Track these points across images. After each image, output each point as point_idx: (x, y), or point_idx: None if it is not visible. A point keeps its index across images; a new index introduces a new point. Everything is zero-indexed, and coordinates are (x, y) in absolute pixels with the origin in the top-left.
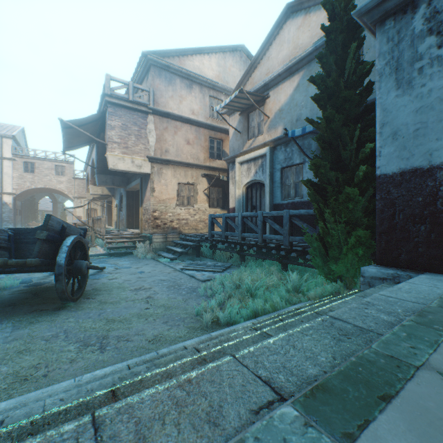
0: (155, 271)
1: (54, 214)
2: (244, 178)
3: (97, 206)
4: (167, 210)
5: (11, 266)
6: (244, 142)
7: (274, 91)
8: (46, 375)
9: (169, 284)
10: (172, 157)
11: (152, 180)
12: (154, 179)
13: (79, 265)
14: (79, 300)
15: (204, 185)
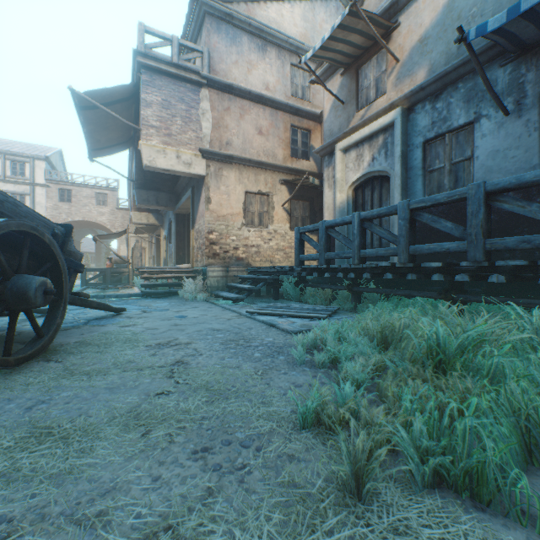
0: (205, 316)
1: (97, 255)
2: (351, 174)
3: (145, 244)
4: (229, 232)
5: None
6: (350, 117)
7: (409, 11)
8: None
9: (228, 338)
10: (236, 152)
11: (207, 185)
12: (210, 184)
13: (21, 284)
14: (27, 363)
15: (283, 196)
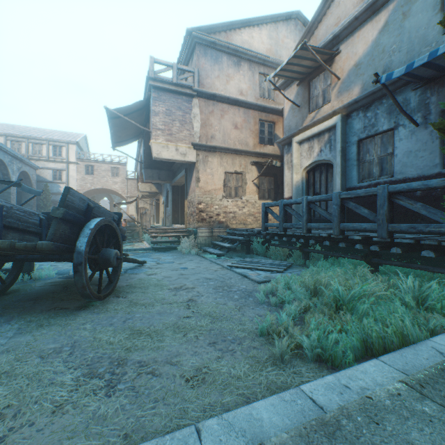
0: (199, 268)
1: None
2: (304, 160)
3: (147, 205)
4: (213, 202)
5: (24, 251)
6: (304, 117)
7: (347, 42)
8: (2, 439)
9: (217, 284)
10: (218, 143)
11: (197, 169)
12: (199, 168)
13: (106, 254)
14: (108, 298)
15: (253, 174)
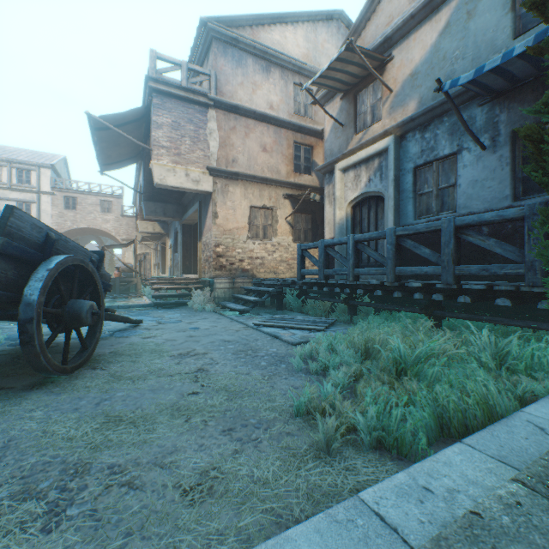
0: (216, 328)
1: None
2: (349, 193)
3: (149, 251)
4: (235, 245)
5: None
6: (349, 139)
7: (401, 46)
8: None
9: (238, 348)
10: (241, 169)
11: (214, 201)
12: (217, 200)
13: (75, 307)
14: (78, 370)
15: (287, 210)
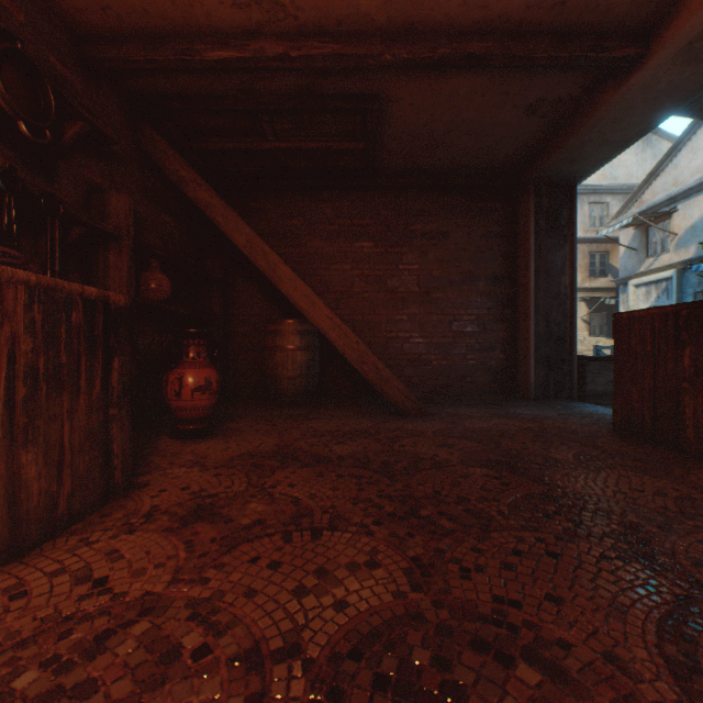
0: None
1: None
2: (640, 304)
3: None
4: None
5: None
6: (640, 261)
7: (683, 204)
8: None
9: None
10: None
11: None
12: None
13: None
14: None
15: (581, 310)
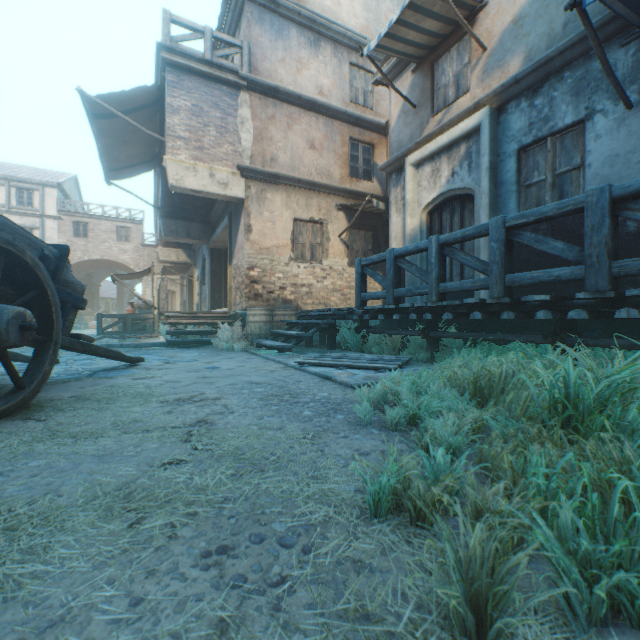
0: (242, 368)
1: (119, 301)
2: (424, 194)
3: (175, 287)
4: (275, 268)
5: None
6: (424, 123)
7: None
8: None
9: (269, 392)
10: (282, 171)
11: (247, 210)
12: (251, 209)
13: None
14: None
15: (341, 224)
